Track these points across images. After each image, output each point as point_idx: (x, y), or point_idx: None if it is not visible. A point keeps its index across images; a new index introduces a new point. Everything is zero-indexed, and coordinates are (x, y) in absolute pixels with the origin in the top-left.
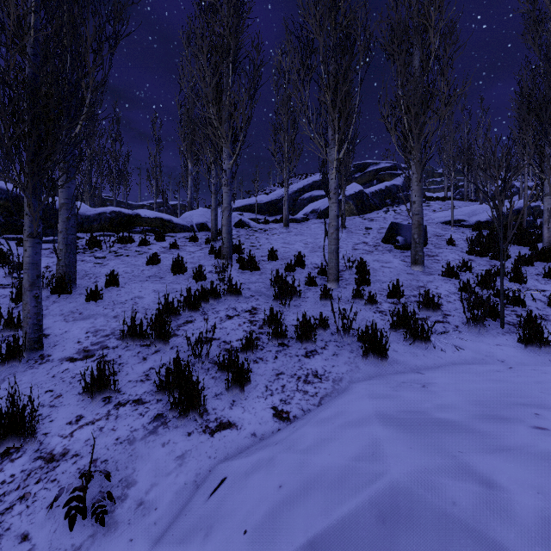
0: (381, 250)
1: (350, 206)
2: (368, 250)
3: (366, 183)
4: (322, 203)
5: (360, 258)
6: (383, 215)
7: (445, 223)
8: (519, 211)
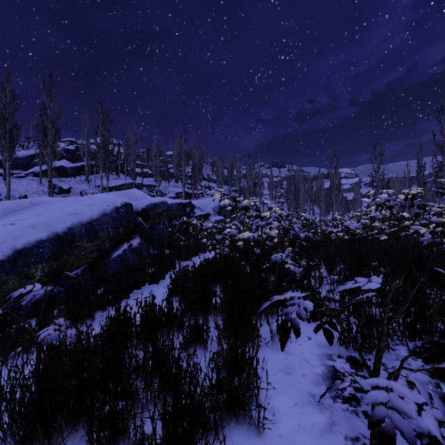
0: (46, 194)
1: (54, 173)
2: (39, 193)
3: (81, 159)
4: (39, 169)
5: (25, 194)
6: (72, 179)
7: (97, 186)
8: (126, 184)
